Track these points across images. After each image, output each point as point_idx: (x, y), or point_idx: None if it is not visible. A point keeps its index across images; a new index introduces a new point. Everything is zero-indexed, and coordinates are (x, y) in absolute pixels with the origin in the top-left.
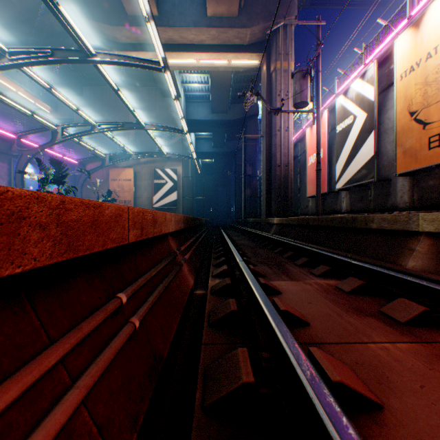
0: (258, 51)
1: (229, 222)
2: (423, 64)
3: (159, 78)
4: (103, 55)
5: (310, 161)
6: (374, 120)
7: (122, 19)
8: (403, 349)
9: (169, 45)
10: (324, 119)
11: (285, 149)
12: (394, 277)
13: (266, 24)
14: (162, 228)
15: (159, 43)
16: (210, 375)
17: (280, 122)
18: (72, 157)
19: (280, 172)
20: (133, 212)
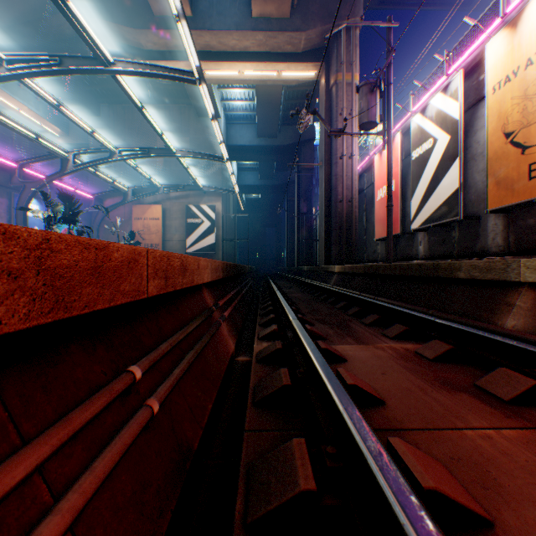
0: (315, 60)
1: (279, 270)
2: (521, 73)
3: (194, 94)
4: (123, 63)
5: (379, 196)
6: (459, 144)
7: (147, 21)
8: (512, 438)
9: (205, 52)
10: (396, 144)
11: (348, 181)
12: (492, 340)
13: (325, 27)
14: (194, 278)
15: (192, 48)
16: (255, 477)
17: (342, 147)
18: (87, 191)
19: (342, 209)
20: (154, 256)
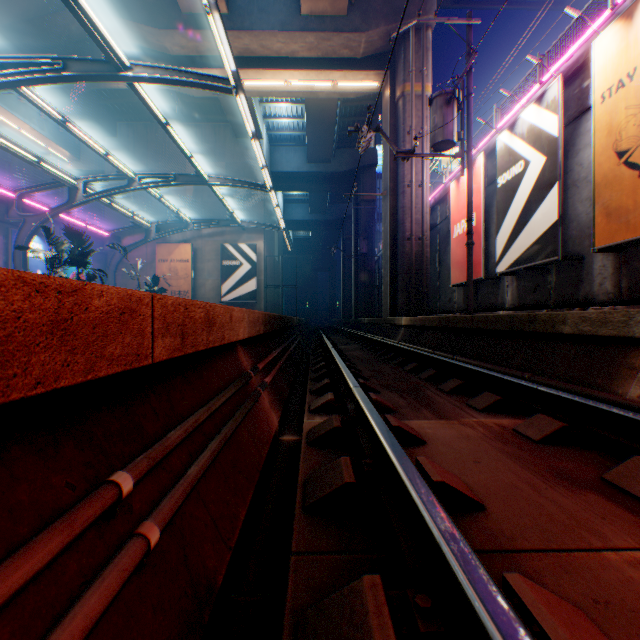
0: (378, 67)
1: (333, 323)
2: (639, 75)
3: (230, 110)
4: (142, 68)
5: (456, 232)
6: (558, 167)
7: (173, 19)
8: None
9: (244, 58)
10: (477, 168)
11: (418, 214)
12: (621, 417)
13: (389, 26)
14: (225, 334)
15: (227, 48)
16: None
17: (410, 173)
18: (101, 227)
19: (411, 249)
20: (164, 304)
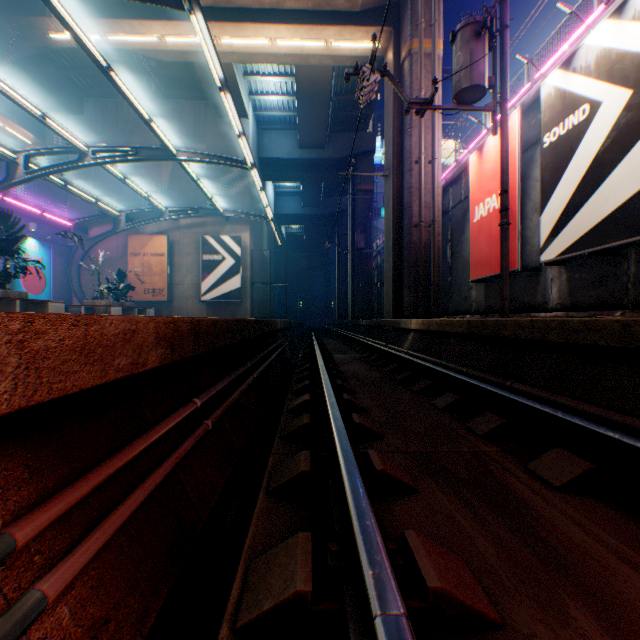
0: (380, 23)
1: (328, 324)
2: None
3: (210, 81)
4: None
5: (478, 214)
6: None
7: None
8: None
9: (220, 9)
10: (510, 129)
11: (428, 196)
12: None
13: None
14: None
15: None
16: None
17: (418, 146)
18: (64, 216)
19: (420, 237)
20: None
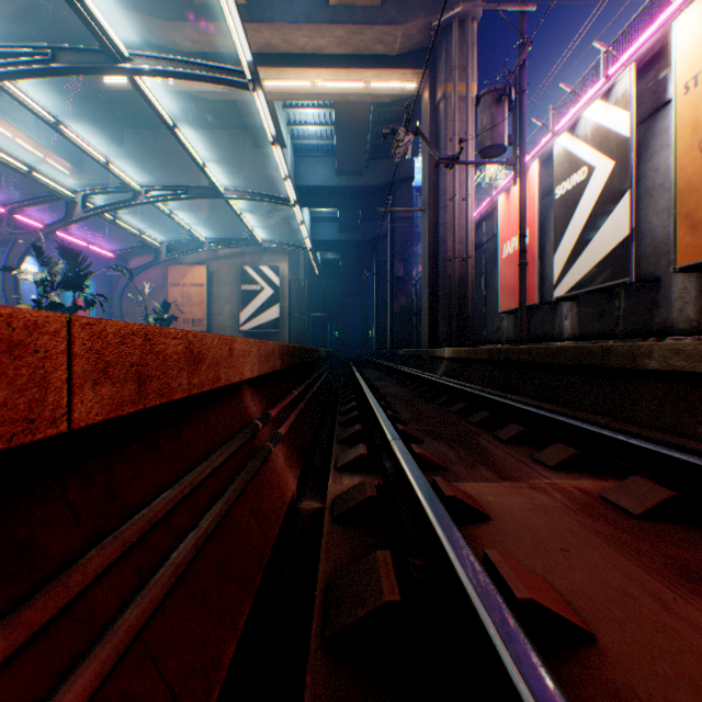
0: (416, 65)
1: (365, 355)
2: None
3: (250, 115)
4: (144, 59)
5: (506, 251)
6: (629, 172)
7: (184, 10)
8: None
9: (265, 55)
10: (531, 178)
11: (462, 231)
12: None
13: (429, 18)
14: (221, 373)
15: (241, 33)
16: None
17: (453, 184)
18: (105, 247)
19: (454, 271)
20: (97, 333)
